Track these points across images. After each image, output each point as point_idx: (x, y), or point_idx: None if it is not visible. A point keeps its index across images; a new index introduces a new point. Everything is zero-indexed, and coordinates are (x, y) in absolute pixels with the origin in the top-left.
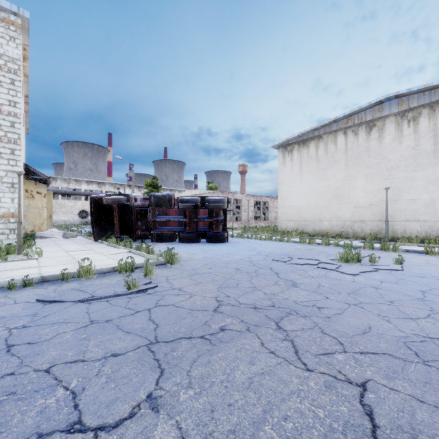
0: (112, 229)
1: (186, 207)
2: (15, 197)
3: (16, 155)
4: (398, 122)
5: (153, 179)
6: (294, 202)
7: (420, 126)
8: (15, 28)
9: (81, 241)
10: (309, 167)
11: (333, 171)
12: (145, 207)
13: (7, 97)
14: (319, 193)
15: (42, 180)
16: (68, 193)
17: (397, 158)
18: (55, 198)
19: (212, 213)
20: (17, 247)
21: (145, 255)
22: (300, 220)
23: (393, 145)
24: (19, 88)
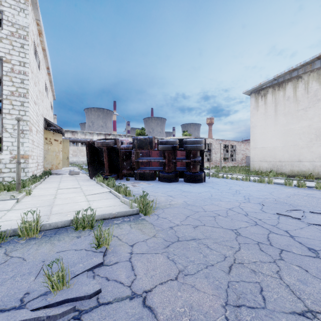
0: (103, 168)
1: (165, 148)
2: (24, 141)
3: (25, 106)
4: None
5: (142, 130)
6: (268, 143)
7: None
8: (24, 1)
9: (80, 178)
10: (286, 109)
11: (316, 110)
12: (129, 149)
13: (18, 59)
14: (298, 134)
15: (58, 130)
16: (82, 141)
17: None
18: (77, 146)
19: (189, 154)
20: (16, 184)
21: (120, 198)
22: (274, 161)
23: None
24: (27, 50)
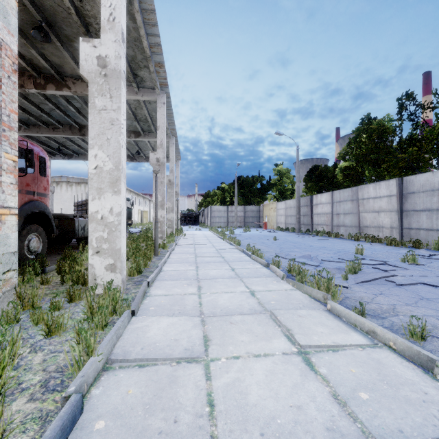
0: None
1: None
2: None
3: None
4: (67, 185)
5: None
6: None
7: (73, 188)
8: None
9: None
10: None
11: None
12: None
13: None
14: None
15: None
16: None
17: (66, 198)
18: None
19: None
20: None
21: None
22: None
23: (65, 193)
24: None
